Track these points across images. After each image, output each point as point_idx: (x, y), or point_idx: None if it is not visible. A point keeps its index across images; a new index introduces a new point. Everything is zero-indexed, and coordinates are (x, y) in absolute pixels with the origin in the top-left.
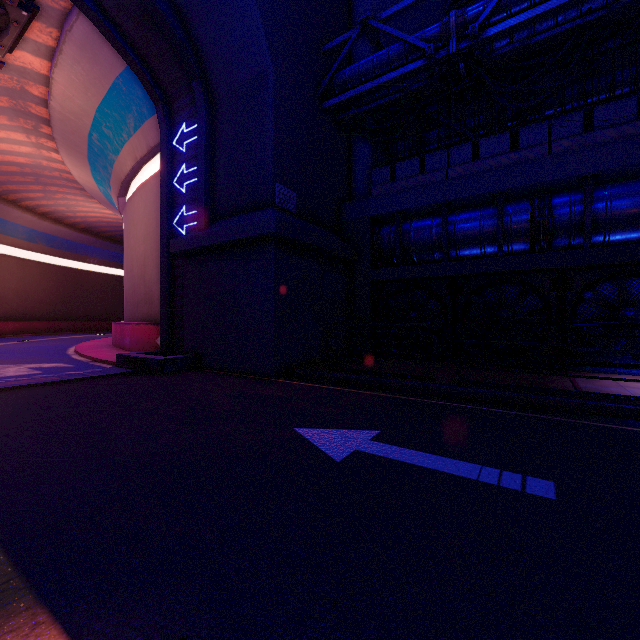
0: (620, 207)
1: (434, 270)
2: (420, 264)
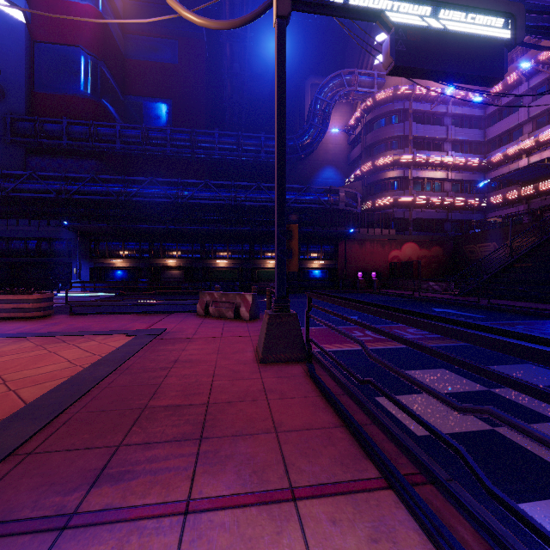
0: (57, 248)
1: (2, 260)
2: (2, 256)
